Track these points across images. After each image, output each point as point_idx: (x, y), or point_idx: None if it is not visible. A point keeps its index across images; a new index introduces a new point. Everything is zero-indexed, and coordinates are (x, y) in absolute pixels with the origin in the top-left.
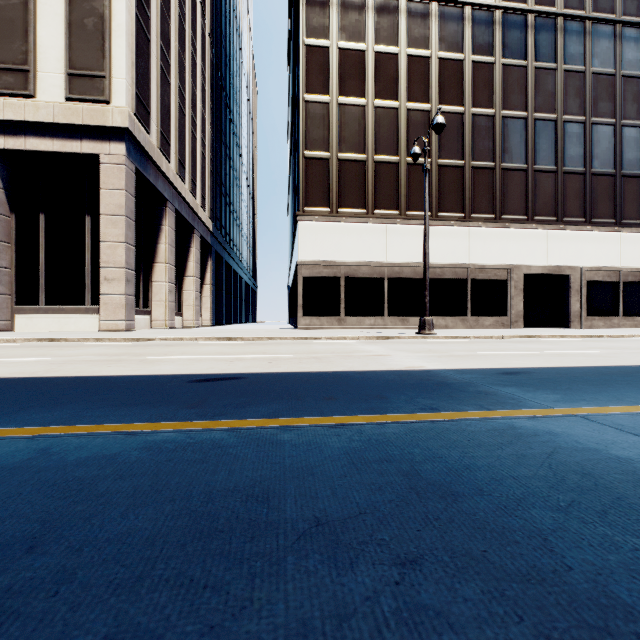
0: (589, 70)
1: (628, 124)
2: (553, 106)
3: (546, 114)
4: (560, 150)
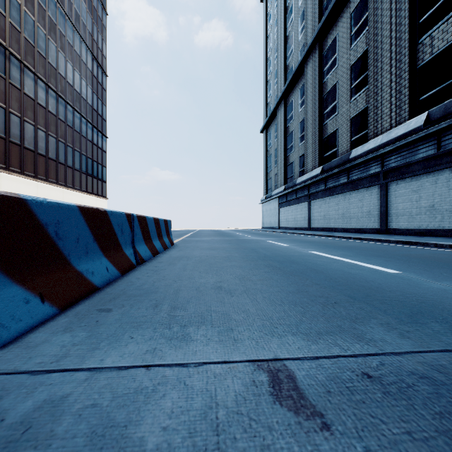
0: (23, 91)
1: (41, 128)
2: (4, 100)
3: (0, 103)
4: (8, 128)
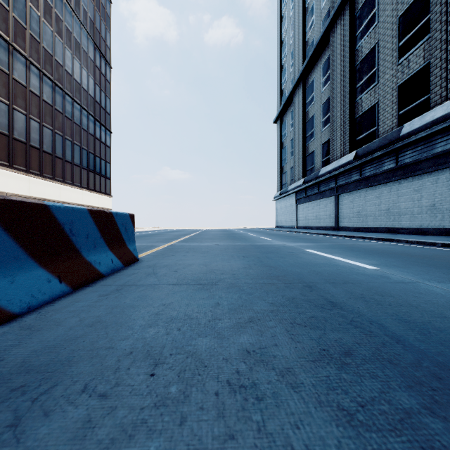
0: (12, 76)
1: (34, 118)
2: None
3: None
4: None
